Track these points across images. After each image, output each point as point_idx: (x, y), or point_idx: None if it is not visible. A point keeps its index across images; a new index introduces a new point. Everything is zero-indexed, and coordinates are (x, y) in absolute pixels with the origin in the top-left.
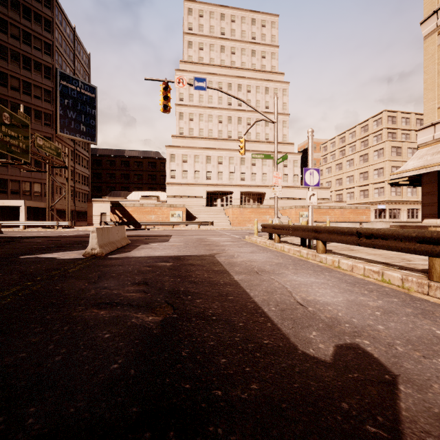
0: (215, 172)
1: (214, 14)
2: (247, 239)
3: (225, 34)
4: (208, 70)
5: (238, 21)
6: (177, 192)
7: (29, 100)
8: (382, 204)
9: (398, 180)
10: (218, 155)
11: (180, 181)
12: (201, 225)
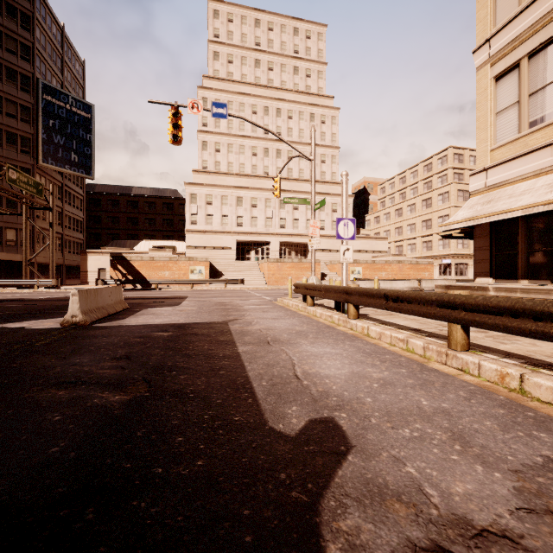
0: (248, 218)
1: (247, 19)
2: (279, 302)
3: (261, 44)
4: (239, 89)
5: (277, 30)
6: (199, 241)
7: None
8: (447, 258)
9: (450, 232)
10: (252, 195)
11: (203, 228)
12: (229, 284)
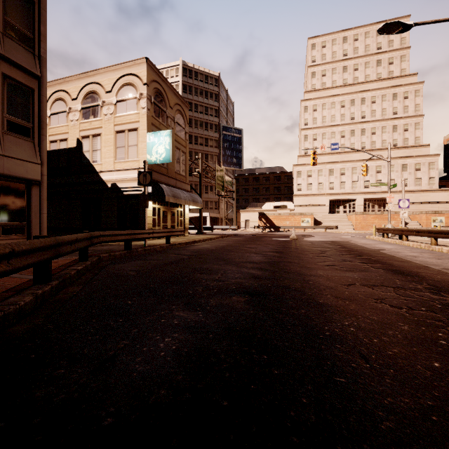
0: (337, 183)
1: (336, 40)
2: (367, 238)
3: (348, 54)
4: (330, 93)
5: (361, 38)
6: (302, 202)
7: (207, 149)
8: None
9: None
10: (341, 167)
11: (305, 193)
12: (326, 229)
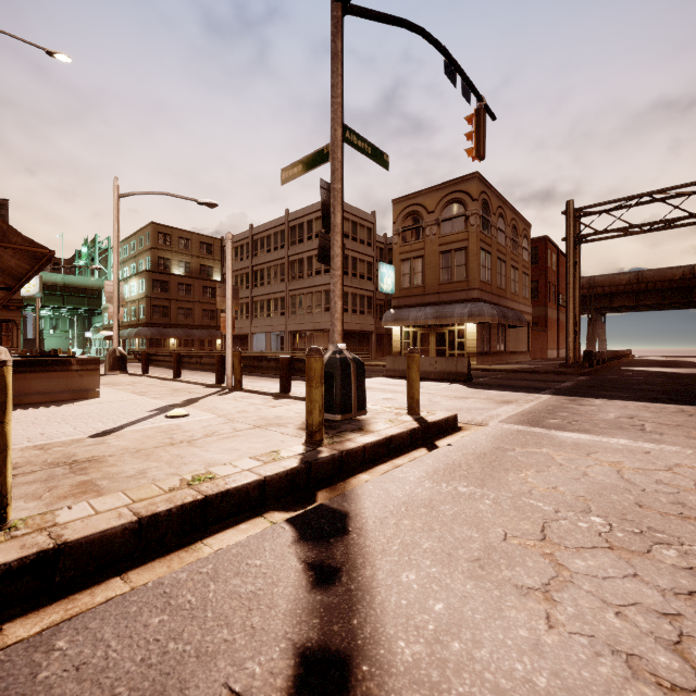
0: None
1: None
2: None
3: None
4: None
5: None
6: None
7: None
8: None
9: None
10: None
11: None
12: None
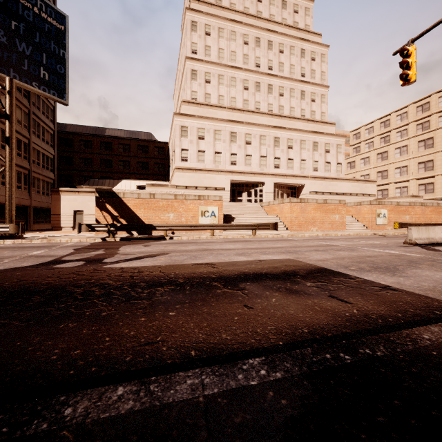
0: (242, 155)
1: None
2: None
3: None
4: (229, 17)
5: None
6: (190, 181)
7: None
8: None
9: None
10: (246, 131)
11: (194, 166)
12: (247, 230)
